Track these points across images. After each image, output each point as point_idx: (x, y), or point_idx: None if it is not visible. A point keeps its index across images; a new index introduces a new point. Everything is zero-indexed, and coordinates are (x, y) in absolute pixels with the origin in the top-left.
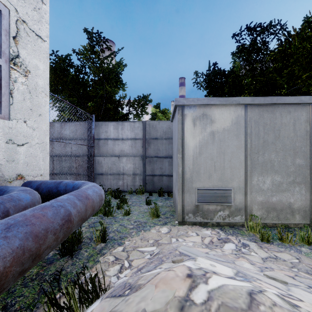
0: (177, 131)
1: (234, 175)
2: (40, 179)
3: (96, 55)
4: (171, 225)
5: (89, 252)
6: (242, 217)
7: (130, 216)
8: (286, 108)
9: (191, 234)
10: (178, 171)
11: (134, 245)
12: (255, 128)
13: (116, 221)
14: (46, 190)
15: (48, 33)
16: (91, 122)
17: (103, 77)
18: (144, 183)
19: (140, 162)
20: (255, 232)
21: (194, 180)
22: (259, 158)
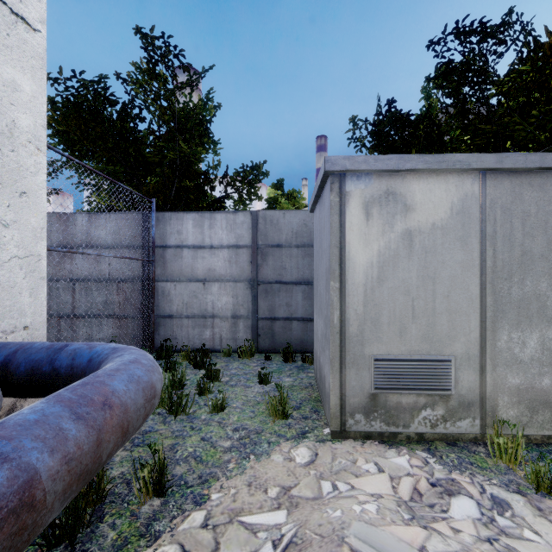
0: (328, 231)
1: (456, 329)
2: (22, 337)
3: (160, 83)
4: (316, 439)
5: (120, 529)
6: (475, 421)
7: (226, 413)
8: None
9: (364, 467)
10: (332, 320)
11: (233, 505)
12: (504, 224)
13: (193, 428)
14: (26, 367)
15: (45, 14)
16: (149, 212)
17: (175, 126)
18: (254, 335)
19: (246, 292)
20: (513, 462)
21: (367, 339)
22: (512, 289)
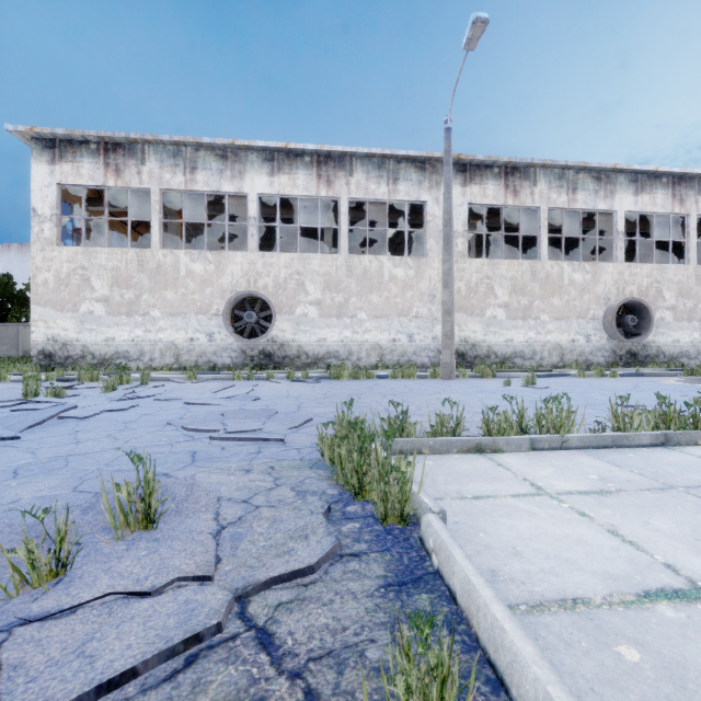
0: None
1: None
2: None
3: None
4: None
5: None
6: None
7: None
8: (11, 326)
9: None
10: None
11: None
12: (1, 332)
13: None
14: None
15: None
16: None
17: None
18: None
19: None
20: None
21: None
22: (2, 341)
